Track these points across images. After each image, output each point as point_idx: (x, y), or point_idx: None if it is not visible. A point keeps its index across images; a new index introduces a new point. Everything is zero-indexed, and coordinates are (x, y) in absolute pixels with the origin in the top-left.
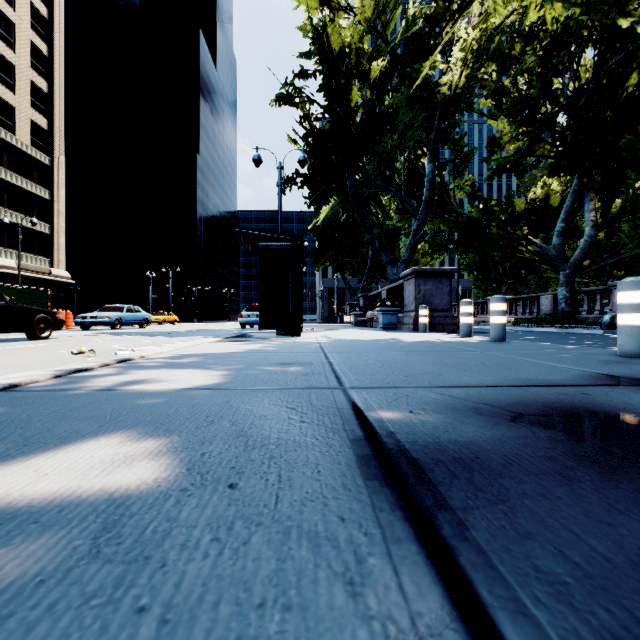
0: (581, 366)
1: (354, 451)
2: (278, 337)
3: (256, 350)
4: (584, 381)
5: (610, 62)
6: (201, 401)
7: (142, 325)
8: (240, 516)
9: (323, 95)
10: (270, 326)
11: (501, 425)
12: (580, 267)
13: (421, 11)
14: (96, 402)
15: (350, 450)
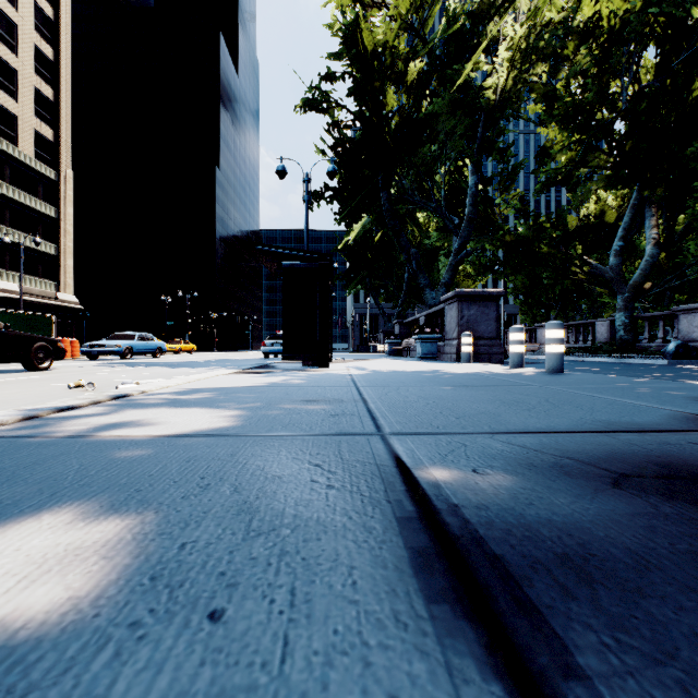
0: (667, 404)
1: (405, 541)
2: (304, 368)
3: (278, 384)
4: (682, 425)
5: (674, 61)
6: (199, 453)
7: (155, 355)
8: (216, 694)
9: (354, 100)
10: (295, 356)
11: (604, 493)
12: (640, 290)
13: (463, 7)
14: (63, 455)
15: (399, 539)
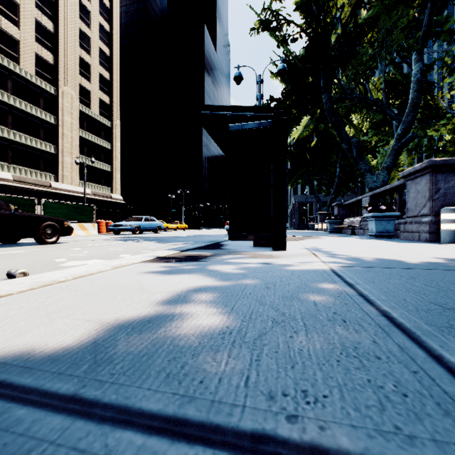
0: None
1: None
2: (254, 250)
3: (150, 338)
4: None
5: None
6: None
7: (156, 231)
8: None
9: (301, 13)
10: (244, 234)
11: None
12: None
13: None
14: None
15: None
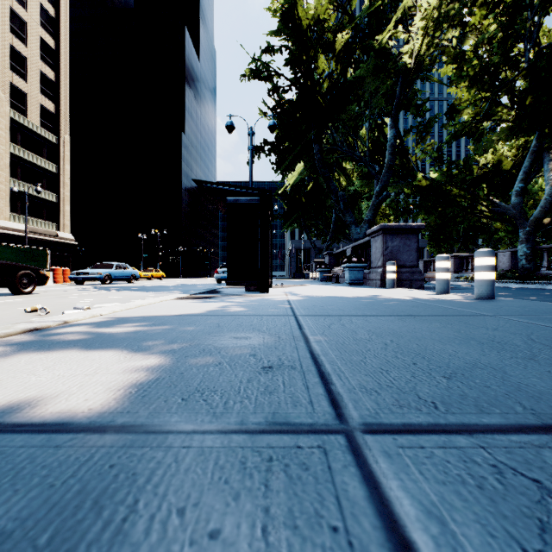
0: None
1: None
2: (246, 293)
3: (214, 311)
4: None
5: None
6: None
7: (130, 280)
8: None
9: (291, 67)
10: (238, 282)
11: None
12: (540, 225)
13: None
14: None
15: None
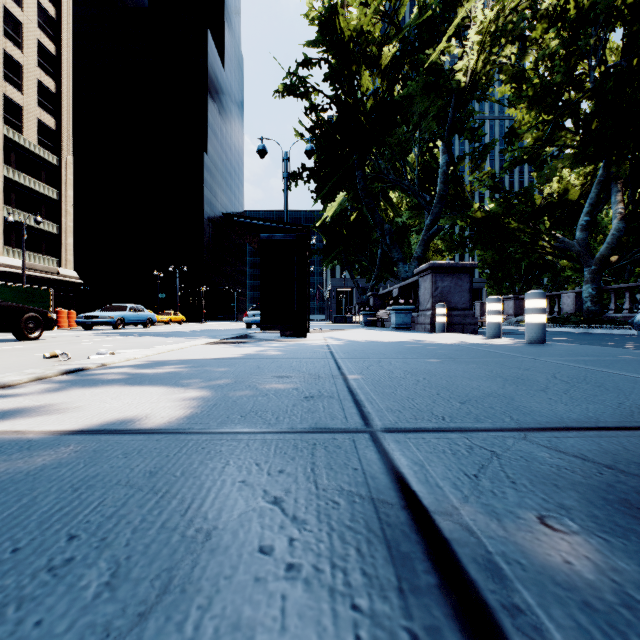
0: None
1: None
2: (282, 338)
3: (251, 355)
4: None
5: None
6: (103, 470)
7: (146, 325)
8: None
9: (331, 83)
10: (273, 326)
11: None
12: (607, 263)
13: None
14: None
15: None
